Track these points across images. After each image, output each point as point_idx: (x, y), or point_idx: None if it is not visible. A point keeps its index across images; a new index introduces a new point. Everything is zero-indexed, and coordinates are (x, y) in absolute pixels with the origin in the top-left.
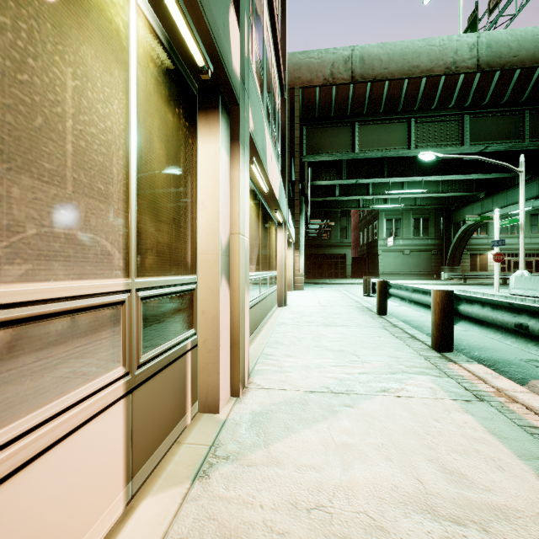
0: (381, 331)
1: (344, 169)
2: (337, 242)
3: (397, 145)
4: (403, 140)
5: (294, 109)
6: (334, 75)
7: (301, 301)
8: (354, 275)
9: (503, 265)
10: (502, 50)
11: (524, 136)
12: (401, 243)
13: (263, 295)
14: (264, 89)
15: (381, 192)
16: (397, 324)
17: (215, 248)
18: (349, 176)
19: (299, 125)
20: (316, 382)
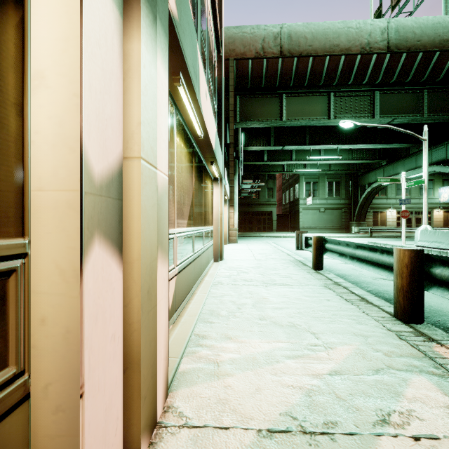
0: (325, 291)
1: (272, 137)
2: (265, 201)
3: (319, 115)
4: (324, 111)
5: (229, 79)
6: (265, 49)
7: (237, 255)
8: (278, 229)
9: (398, 221)
10: (408, 34)
11: (423, 111)
12: (318, 202)
13: (197, 252)
14: (199, 22)
15: (302, 158)
16: (338, 281)
17: (69, 175)
18: (277, 143)
19: (233, 93)
20: (272, 402)
